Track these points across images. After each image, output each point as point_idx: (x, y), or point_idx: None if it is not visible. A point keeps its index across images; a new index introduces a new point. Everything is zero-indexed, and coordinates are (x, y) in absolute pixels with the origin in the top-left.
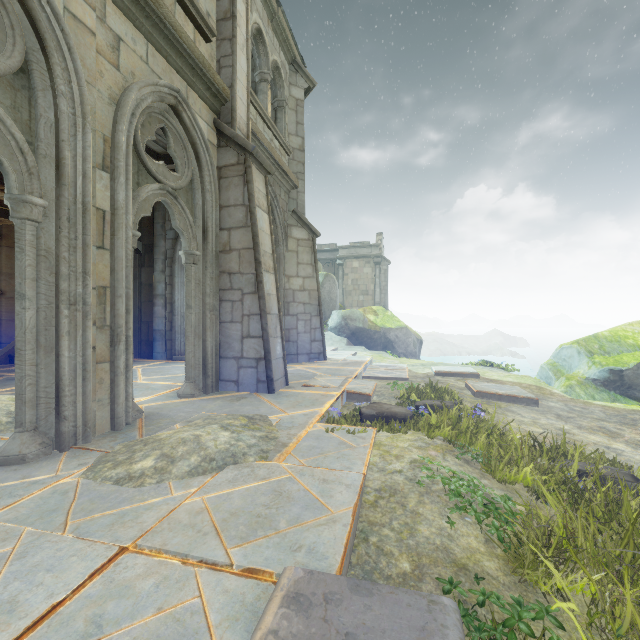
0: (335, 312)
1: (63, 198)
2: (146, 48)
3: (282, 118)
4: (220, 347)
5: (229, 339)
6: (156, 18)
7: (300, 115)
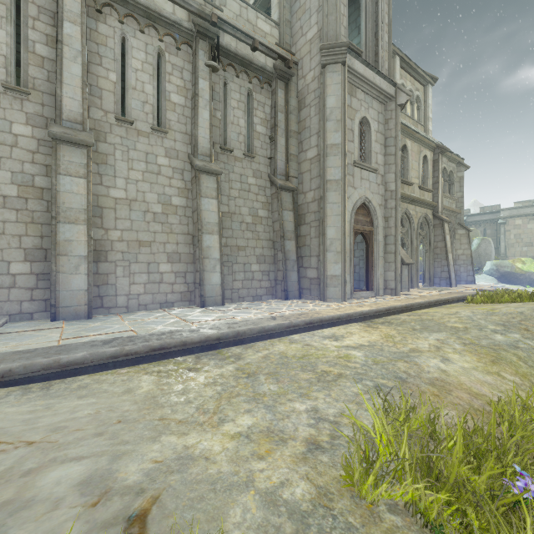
0: (488, 262)
1: (412, 247)
2: (420, 209)
3: (452, 188)
4: (433, 274)
5: (436, 272)
6: (423, 203)
7: (461, 183)
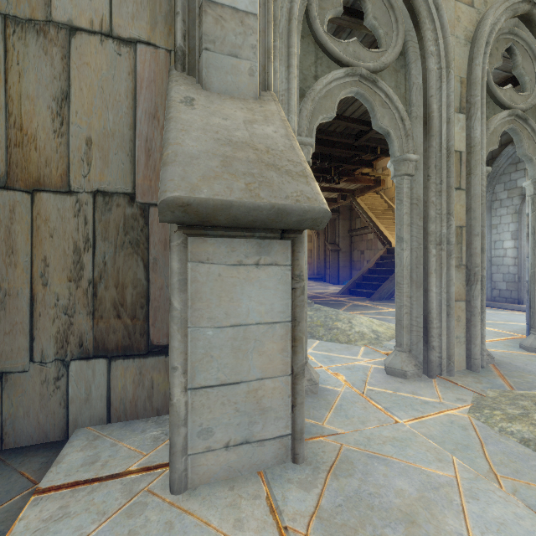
0: None
1: (431, 148)
2: None
3: None
4: None
5: None
6: None
7: None
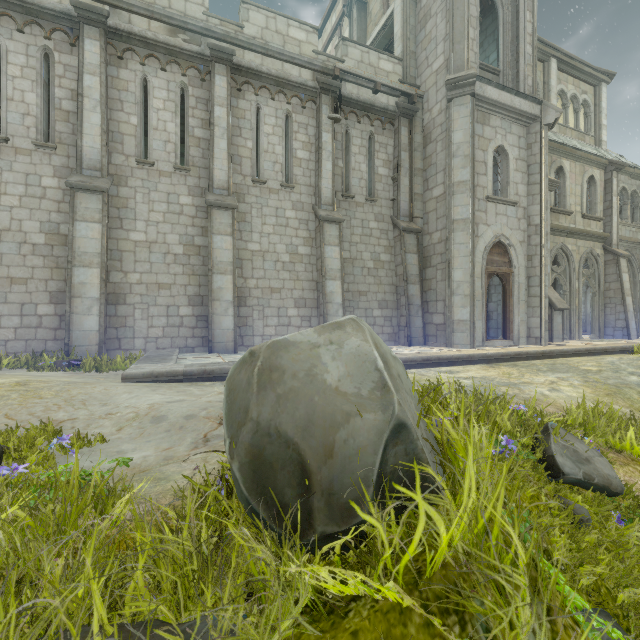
0: None
1: (571, 289)
2: (584, 243)
3: (637, 212)
4: (605, 323)
5: (609, 321)
6: (588, 235)
7: None
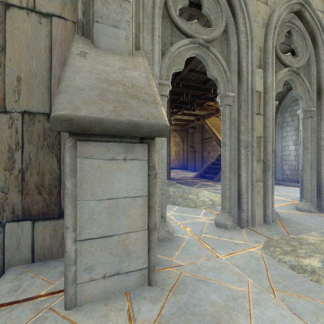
0: None
1: (242, 89)
2: None
3: None
4: None
5: None
6: None
7: None
